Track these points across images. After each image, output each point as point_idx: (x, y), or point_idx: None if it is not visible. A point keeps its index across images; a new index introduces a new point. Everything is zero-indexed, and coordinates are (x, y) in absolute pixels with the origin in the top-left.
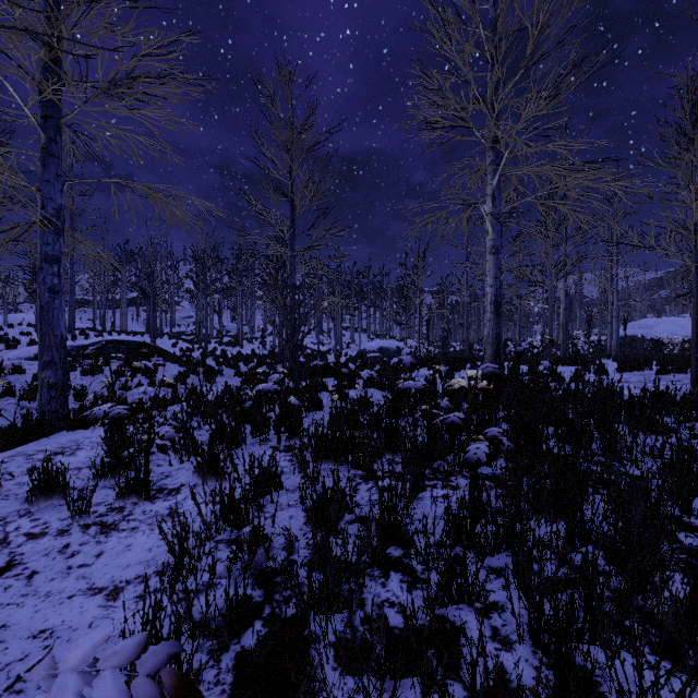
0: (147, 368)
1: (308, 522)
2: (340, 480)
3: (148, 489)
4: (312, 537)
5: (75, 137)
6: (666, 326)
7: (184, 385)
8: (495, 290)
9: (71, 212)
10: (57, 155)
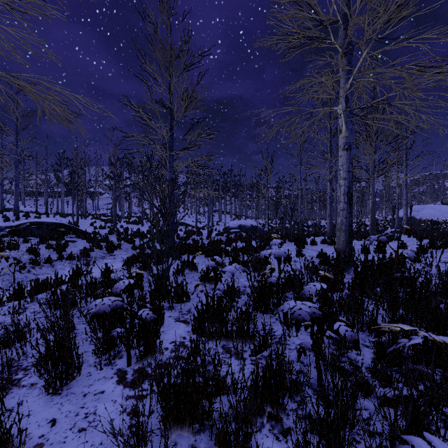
0: (58, 244)
1: None
2: None
3: None
4: None
5: None
6: (429, 210)
7: (88, 258)
8: (348, 182)
9: (16, 127)
10: None
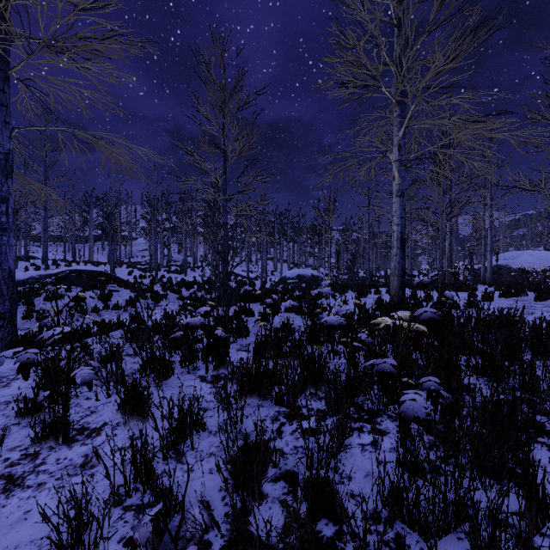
0: (103, 293)
1: (226, 492)
2: (264, 419)
3: (66, 431)
4: (231, 508)
5: (30, 92)
6: (526, 258)
7: (134, 308)
8: (401, 228)
9: (45, 164)
10: (5, 104)
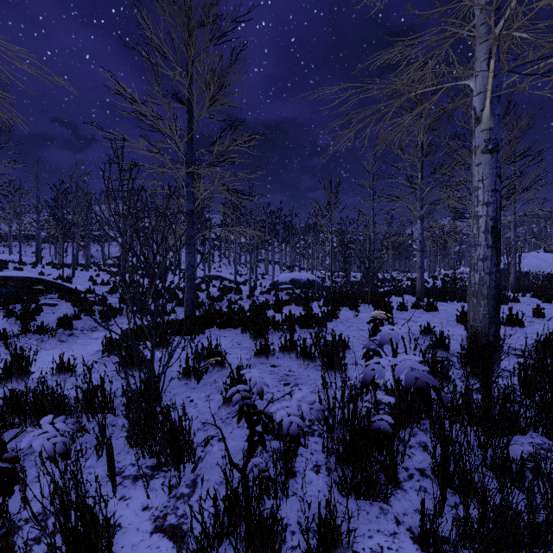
0: (25, 310)
1: None
2: None
3: None
4: None
5: None
6: (532, 260)
7: (70, 330)
8: (494, 210)
9: None
10: None
